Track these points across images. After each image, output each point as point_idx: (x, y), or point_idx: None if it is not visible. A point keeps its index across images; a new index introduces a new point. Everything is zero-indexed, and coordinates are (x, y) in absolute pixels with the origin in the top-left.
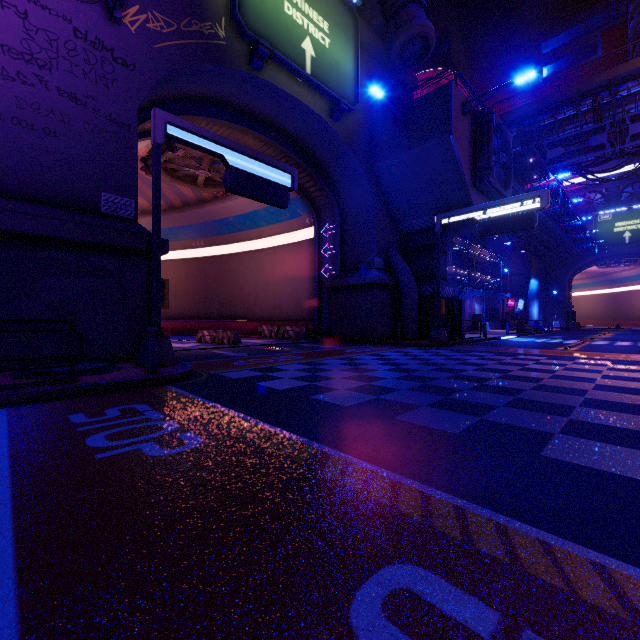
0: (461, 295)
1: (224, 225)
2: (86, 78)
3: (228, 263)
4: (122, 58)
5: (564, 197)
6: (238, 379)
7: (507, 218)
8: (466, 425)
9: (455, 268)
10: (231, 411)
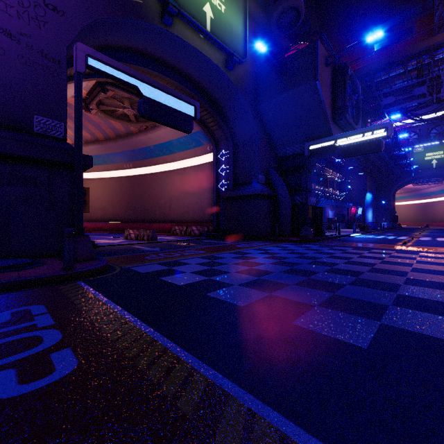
0: (319, 204)
1: (147, 152)
2: (20, 18)
3: (150, 180)
4: (53, 5)
5: (395, 133)
6: (145, 273)
7: (360, 144)
8: (371, 334)
9: (314, 185)
10: (126, 314)
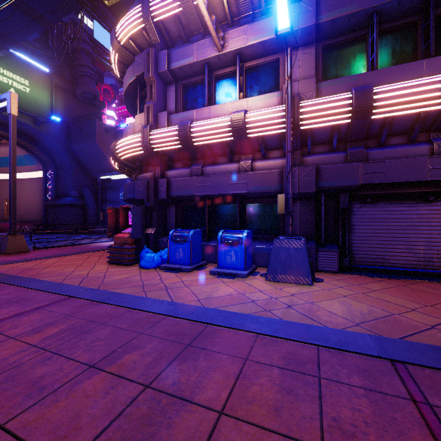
0: None
1: None
2: None
3: None
4: None
5: None
6: None
7: (120, 180)
8: None
9: None
10: None
